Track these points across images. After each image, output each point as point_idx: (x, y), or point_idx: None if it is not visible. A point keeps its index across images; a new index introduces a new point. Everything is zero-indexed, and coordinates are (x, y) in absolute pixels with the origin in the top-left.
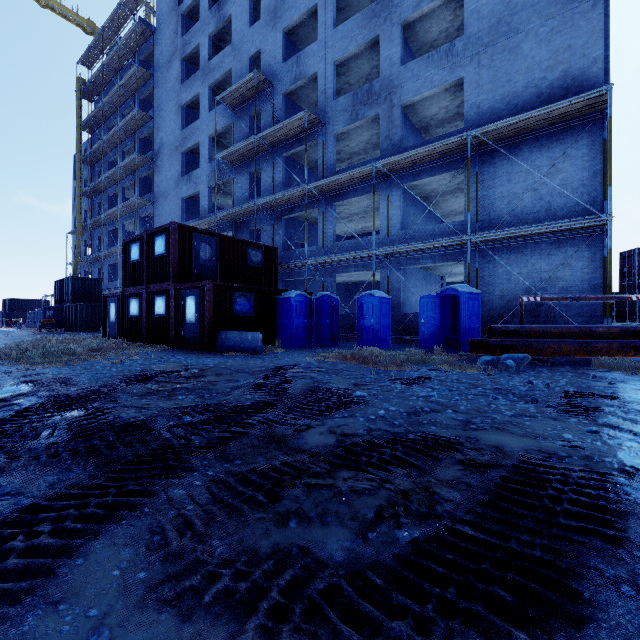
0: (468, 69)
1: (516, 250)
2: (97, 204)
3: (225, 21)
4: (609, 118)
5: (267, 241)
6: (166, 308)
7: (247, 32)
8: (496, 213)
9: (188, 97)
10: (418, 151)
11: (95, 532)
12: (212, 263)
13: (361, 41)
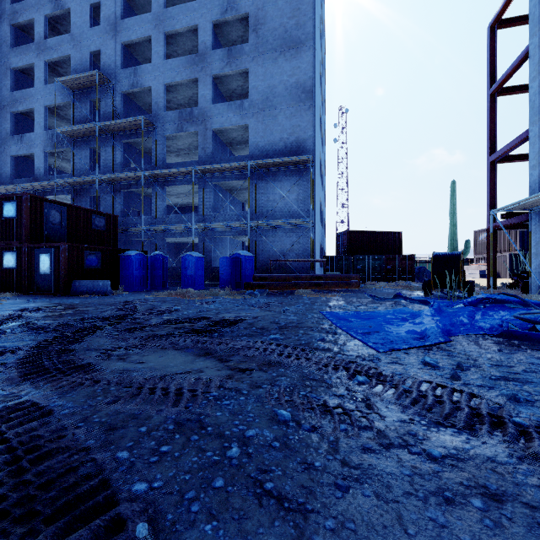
0: (251, 120)
1: (275, 232)
2: None
3: (63, 11)
4: (311, 171)
5: (107, 207)
6: (17, 262)
7: (87, 30)
8: (266, 209)
9: (19, 63)
10: (221, 166)
11: (88, 336)
12: (61, 226)
13: (185, 77)
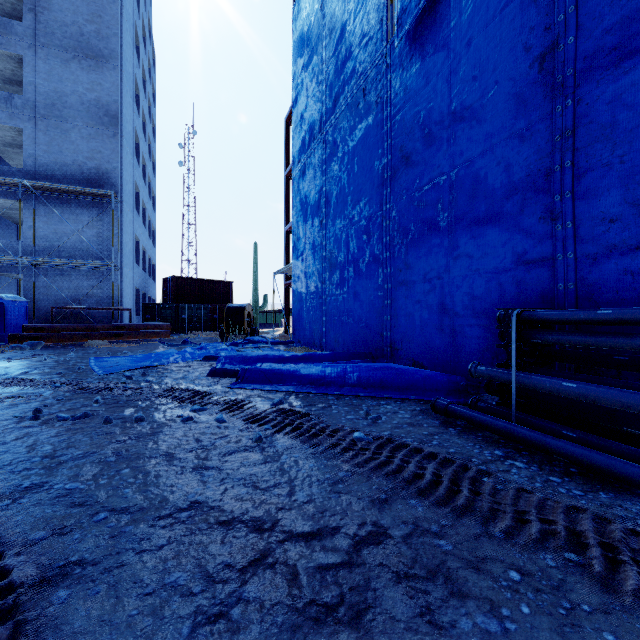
0: (27, 125)
1: (66, 272)
2: None
3: None
4: (113, 209)
5: None
6: None
7: None
8: (51, 243)
9: None
10: None
11: None
12: None
13: None
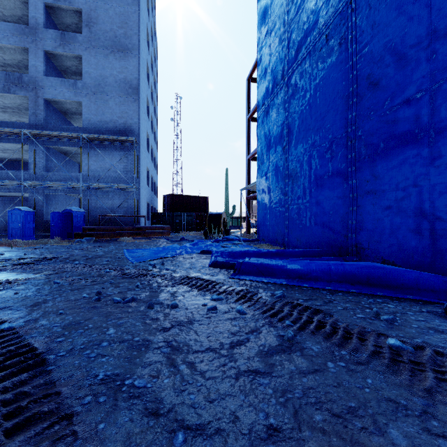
0: (84, 99)
1: (107, 192)
2: None
3: None
4: (134, 150)
5: None
6: None
7: None
8: (98, 174)
9: None
10: (53, 133)
11: None
12: None
13: (13, 43)
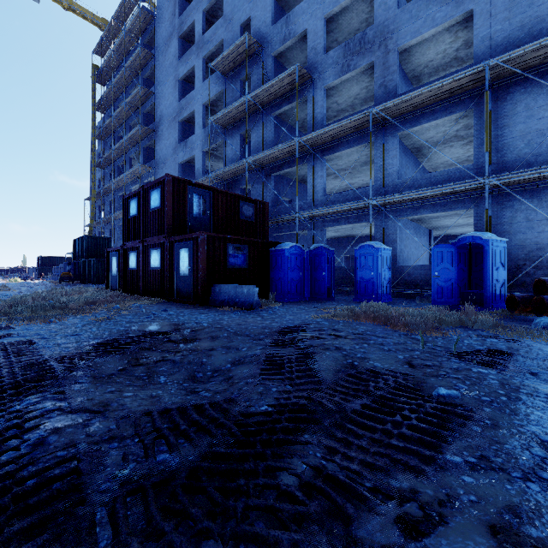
0: None
1: (540, 194)
2: (109, 173)
3: None
4: None
5: (257, 198)
6: (161, 261)
7: (238, 2)
8: (514, 154)
9: (184, 71)
10: (423, 90)
11: None
12: (206, 216)
13: None
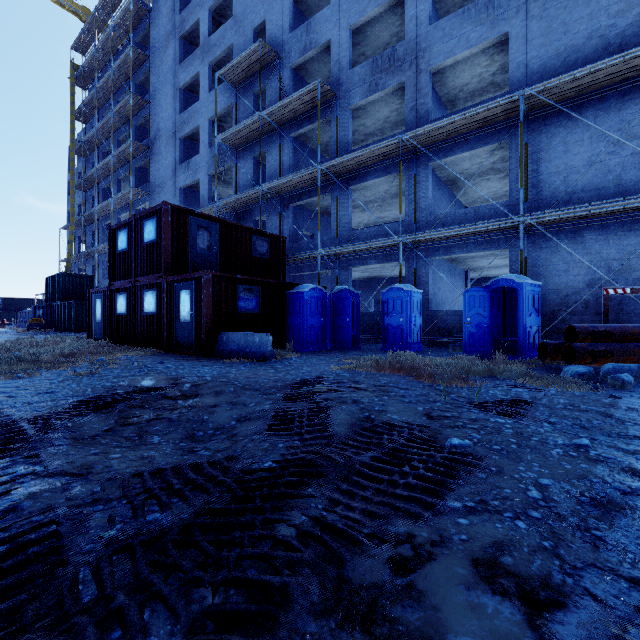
0: (513, 22)
1: (576, 234)
2: (91, 197)
3: None
4: None
5: (273, 232)
6: (157, 304)
7: (251, 2)
8: (549, 191)
9: (186, 78)
10: (456, 118)
11: None
12: (211, 252)
13: (382, 0)
